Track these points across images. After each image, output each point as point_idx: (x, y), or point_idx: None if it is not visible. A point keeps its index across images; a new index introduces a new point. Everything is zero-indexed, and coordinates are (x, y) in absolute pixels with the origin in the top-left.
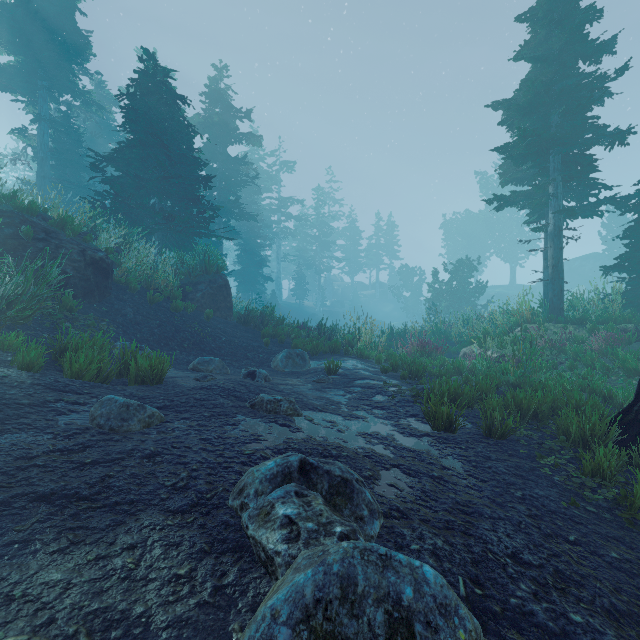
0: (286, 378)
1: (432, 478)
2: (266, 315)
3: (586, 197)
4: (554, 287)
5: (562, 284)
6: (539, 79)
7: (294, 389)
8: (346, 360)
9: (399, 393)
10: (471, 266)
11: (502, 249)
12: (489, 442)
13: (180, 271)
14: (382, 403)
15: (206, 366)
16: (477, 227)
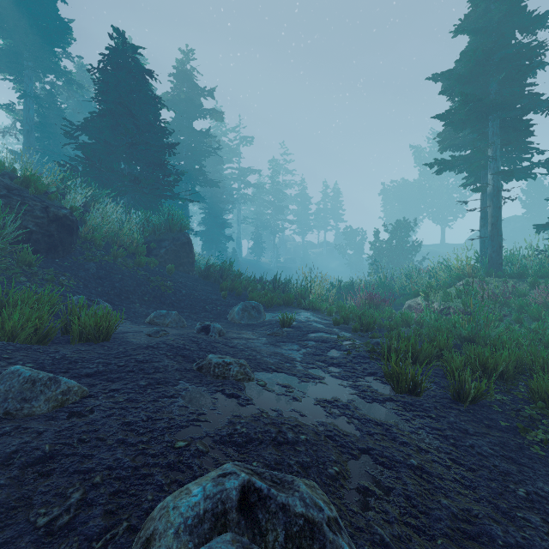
0: (241, 331)
1: (411, 469)
2: (225, 270)
3: (519, 161)
4: (493, 244)
5: (501, 241)
6: (480, 48)
7: (248, 344)
8: (299, 312)
9: (354, 348)
10: (408, 227)
11: (433, 213)
12: (459, 408)
13: (146, 229)
14: (337, 359)
15: (162, 320)
16: (412, 193)
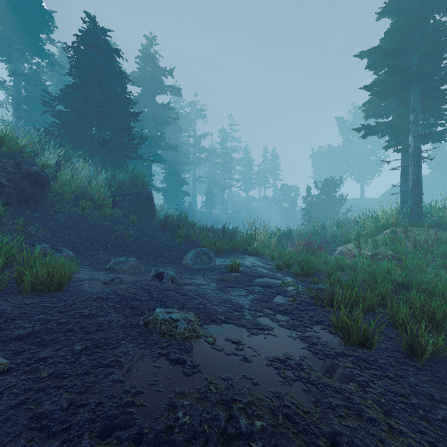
0: (193, 276)
1: None
2: (181, 220)
3: (434, 126)
4: (414, 197)
5: (421, 195)
6: (404, 26)
7: (199, 291)
8: (245, 258)
9: (298, 294)
10: (335, 184)
11: (354, 172)
12: (415, 365)
13: (112, 185)
14: (284, 306)
15: (121, 266)
16: (336, 157)
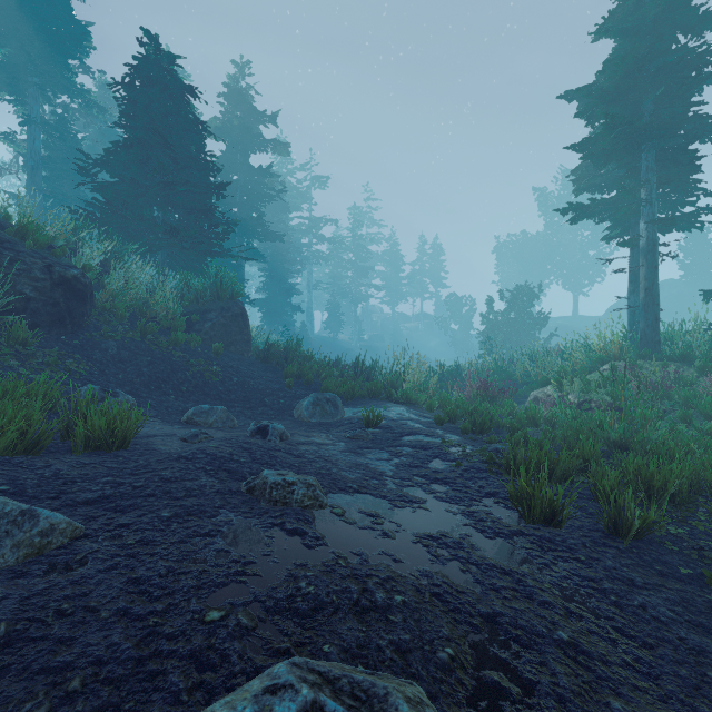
0: (311, 433)
1: (560, 648)
2: (291, 350)
3: (681, 206)
4: (647, 315)
5: (657, 311)
6: (631, 54)
7: (320, 452)
8: (389, 407)
9: (465, 457)
10: (531, 294)
11: (563, 275)
12: (618, 546)
13: (185, 296)
14: (443, 473)
15: (204, 418)
16: (535, 251)
